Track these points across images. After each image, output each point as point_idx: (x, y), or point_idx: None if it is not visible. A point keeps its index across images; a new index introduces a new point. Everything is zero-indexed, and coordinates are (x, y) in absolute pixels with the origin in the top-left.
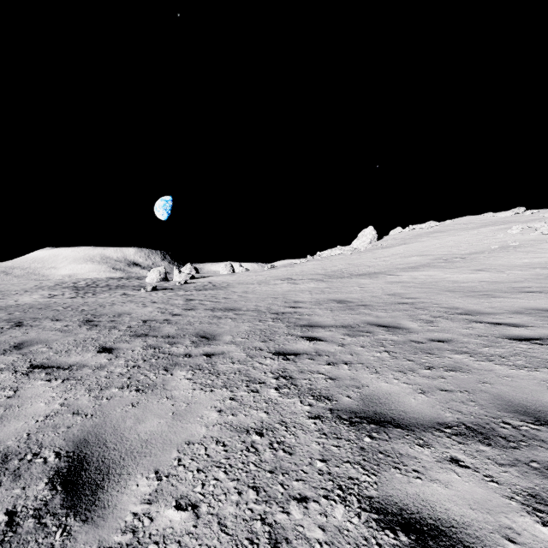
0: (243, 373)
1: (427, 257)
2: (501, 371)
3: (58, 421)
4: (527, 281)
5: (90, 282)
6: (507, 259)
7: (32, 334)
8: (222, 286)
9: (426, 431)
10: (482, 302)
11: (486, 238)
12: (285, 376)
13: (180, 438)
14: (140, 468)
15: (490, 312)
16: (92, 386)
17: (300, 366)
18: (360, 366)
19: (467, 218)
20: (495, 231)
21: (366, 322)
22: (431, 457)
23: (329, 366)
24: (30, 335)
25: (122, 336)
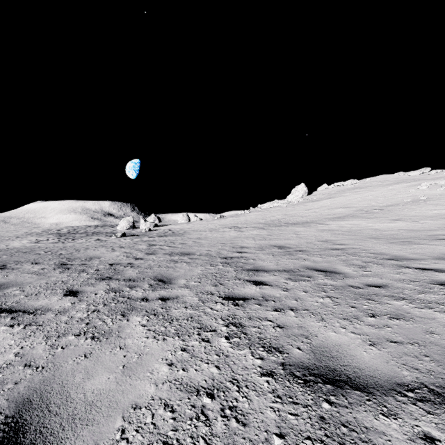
0: (195, 320)
1: (351, 209)
2: (444, 319)
3: (7, 375)
4: (441, 229)
5: (71, 229)
6: (419, 210)
7: (11, 277)
8: (179, 233)
9: (387, 394)
10: (405, 248)
11: (400, 193)
12: (235, 323)
13: (127, 400)
14: (79, 443)
15: (414, 257)
16: (51, 333)
17: (249, 312)
18: (305, 313)
19: (382, 177)
20: (406, 187)
21: (305, 266)
22: (401, 433)
23: (276, 312)
24: (9, 277)
25: (88, 279)
